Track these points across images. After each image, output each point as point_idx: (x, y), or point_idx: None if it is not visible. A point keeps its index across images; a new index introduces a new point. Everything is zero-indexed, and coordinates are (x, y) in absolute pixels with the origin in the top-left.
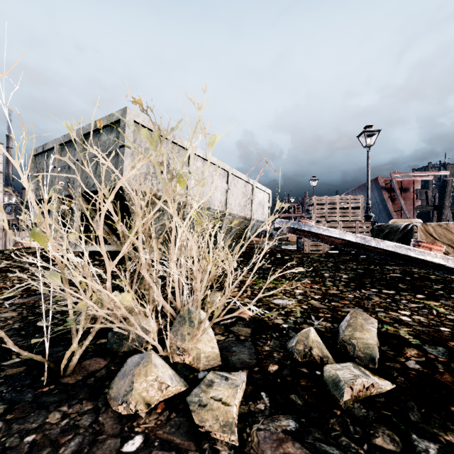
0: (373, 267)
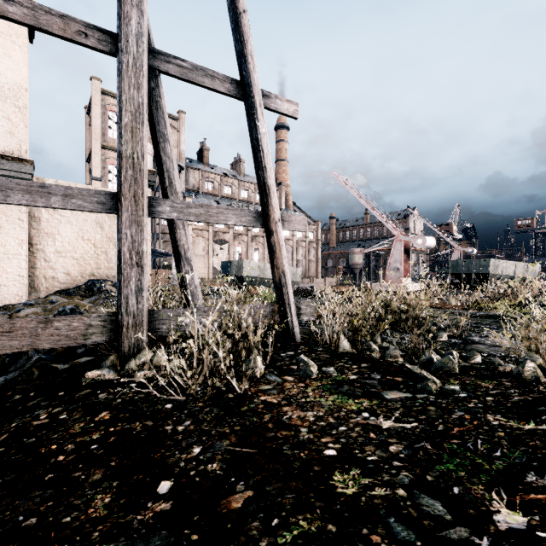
0: None
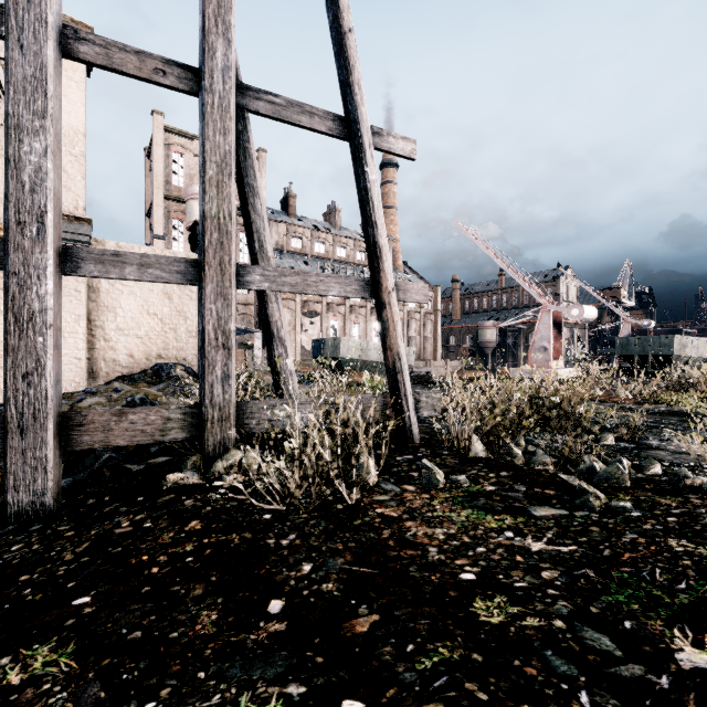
0: None
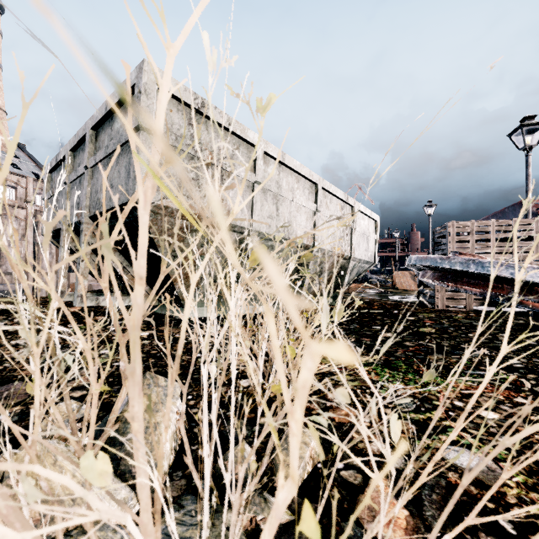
0: None
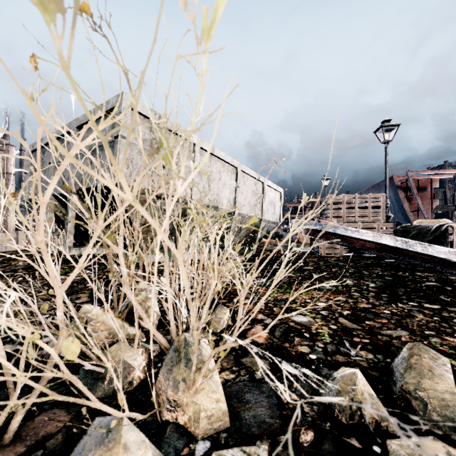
0: (402, 273)
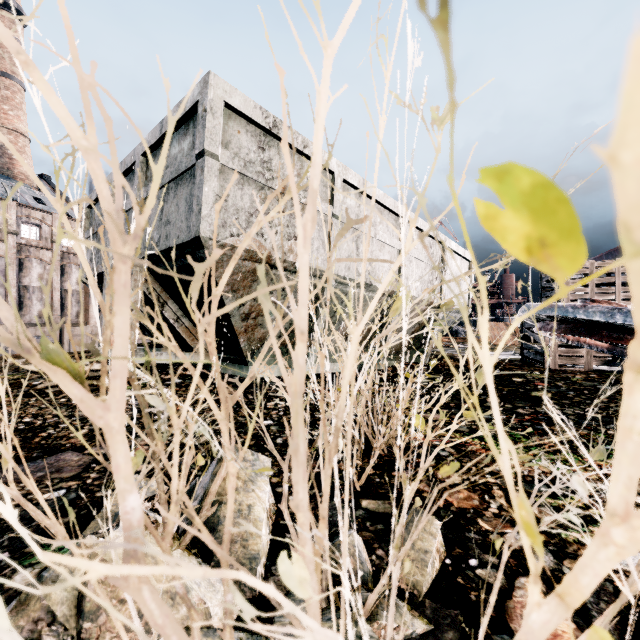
0: None
